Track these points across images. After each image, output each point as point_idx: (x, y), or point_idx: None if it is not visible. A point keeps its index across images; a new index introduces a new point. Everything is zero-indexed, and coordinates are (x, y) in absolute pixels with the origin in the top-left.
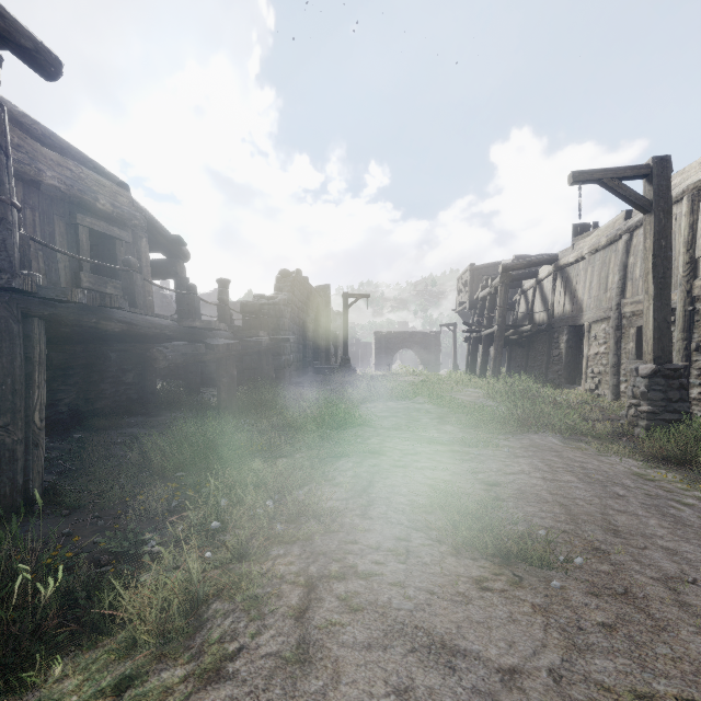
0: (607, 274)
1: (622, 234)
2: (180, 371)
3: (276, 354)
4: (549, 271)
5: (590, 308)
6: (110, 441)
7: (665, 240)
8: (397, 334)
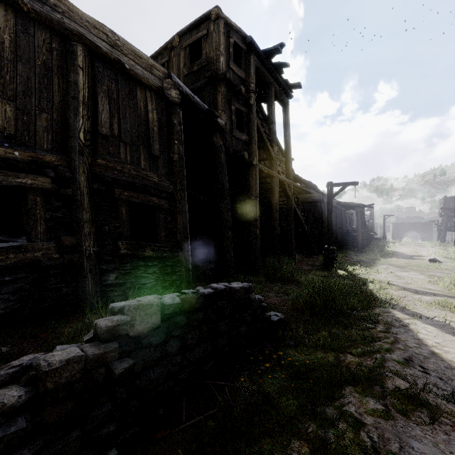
0: None
1: None
2: None
3: None
4: None
5: None
6: None
7: None
8: (404, 224)
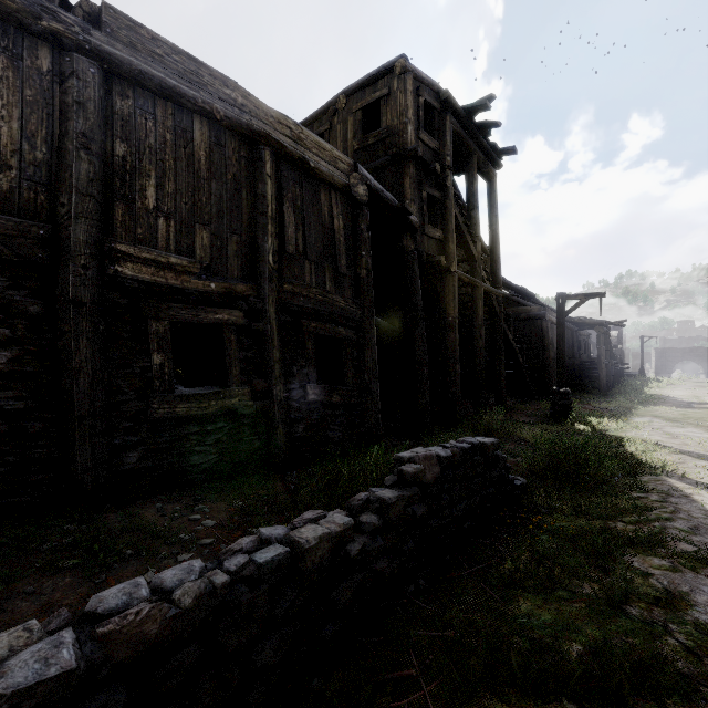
0: None
1: None
2: None
3: None
4: None
5: None
6: None
7: None
8: (676, 350)
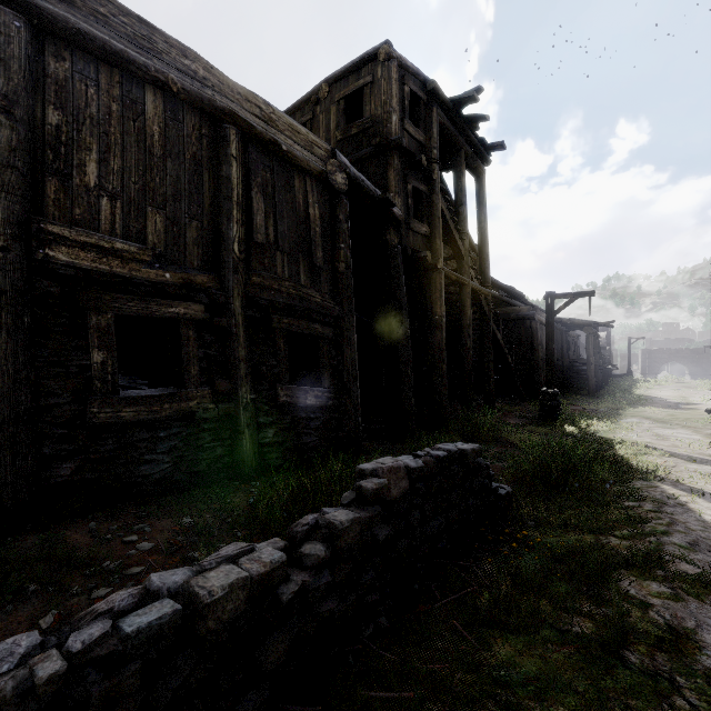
0: None
1: None
2: None
3: None
4: None
5: None
6: None
7: None
8: (662, 351)
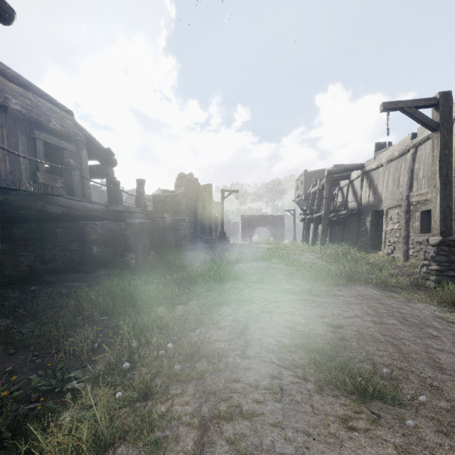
0: (399, 176)
1: (410, 149)
2: (110, 241)
3: (176, 229)
4: (358, 174)
5: (387, 199)
6: (56, 292)
7: (448, 150)
8: (255, 217)
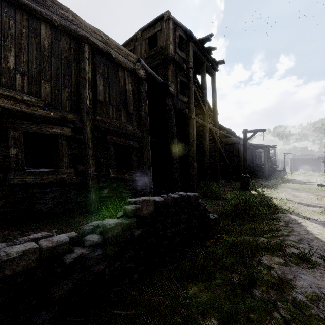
0: None
1: None
2: None
3: None
4: None
5: None
6: None
7: None
8: (299, 159)
